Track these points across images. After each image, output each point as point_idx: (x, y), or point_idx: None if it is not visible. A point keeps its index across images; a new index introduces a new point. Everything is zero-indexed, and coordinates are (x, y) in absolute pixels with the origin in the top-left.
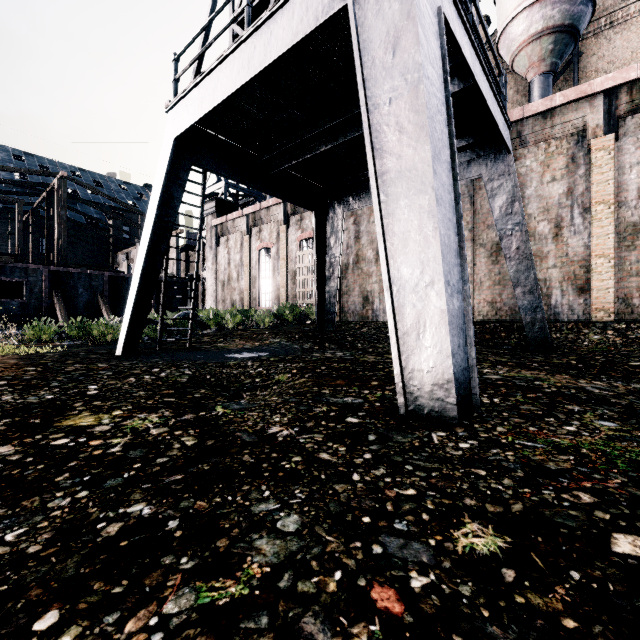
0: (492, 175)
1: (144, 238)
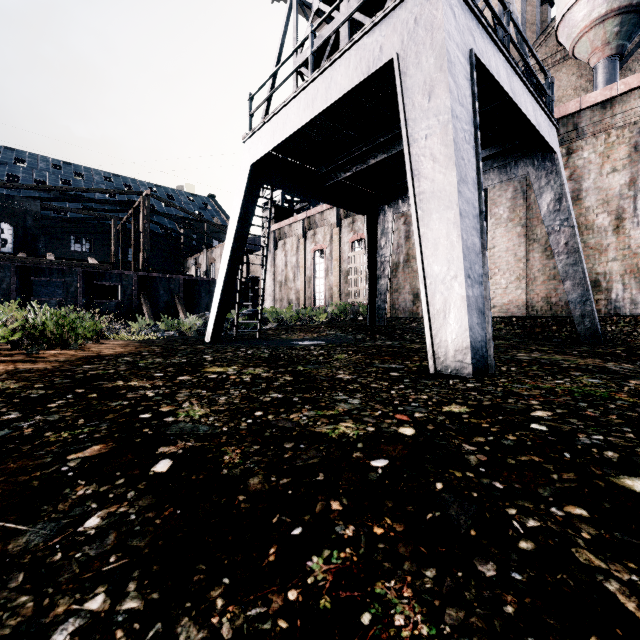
0: (539, 173)
1: (226, 247)
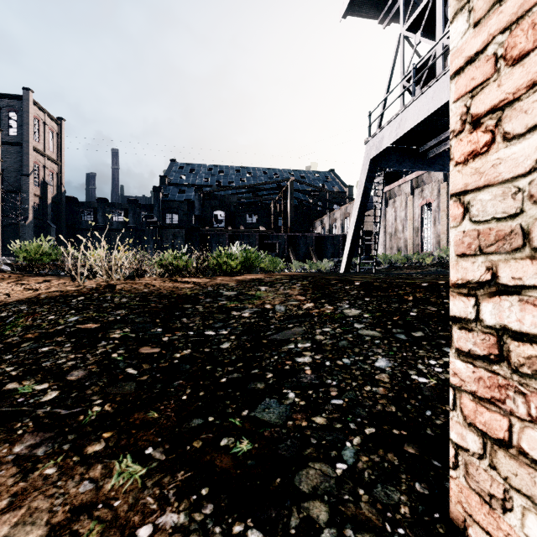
0: None
1: (353, 213)
